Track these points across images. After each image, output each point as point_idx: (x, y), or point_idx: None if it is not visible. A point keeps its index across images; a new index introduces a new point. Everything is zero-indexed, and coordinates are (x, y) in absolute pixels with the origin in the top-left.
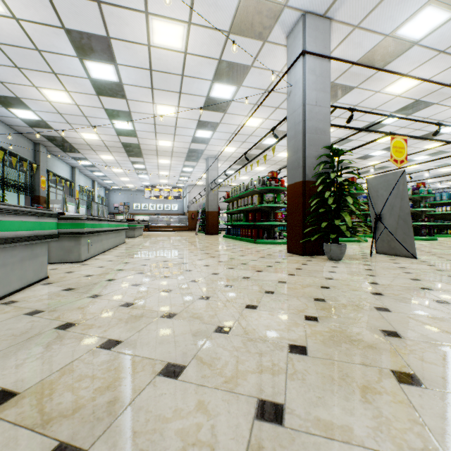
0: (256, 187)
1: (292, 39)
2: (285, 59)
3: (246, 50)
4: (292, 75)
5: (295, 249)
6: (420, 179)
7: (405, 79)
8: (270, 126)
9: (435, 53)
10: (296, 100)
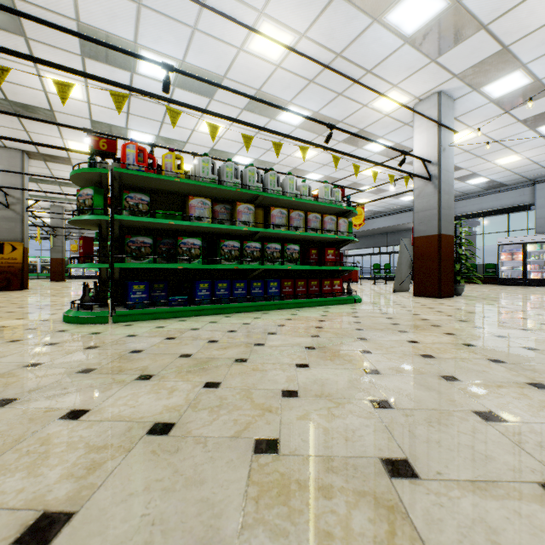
0: (336, 202)
1: (447, 104)
2: (412, 90)
3: (463, 59)
4: (447, 136)
5: (449, 293)
6: (61, 211)
7: (315, 153)
8: (243, 70)
9: (341, 156)
10: (450, 163)
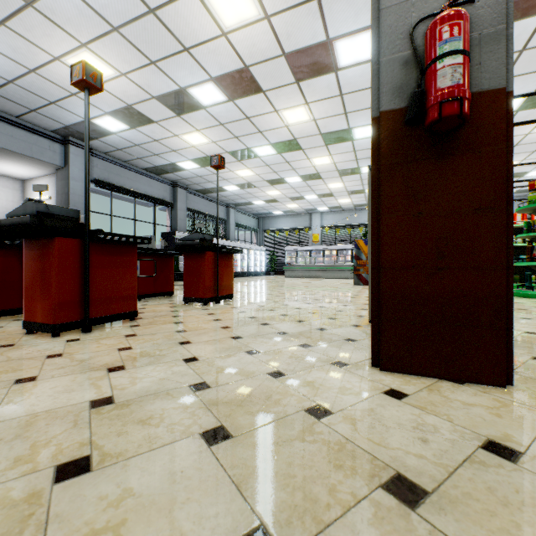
0: None
1: None
2: None
3: None
4: None
5: None
6: None
7: None
8: None
9: None
10: None
